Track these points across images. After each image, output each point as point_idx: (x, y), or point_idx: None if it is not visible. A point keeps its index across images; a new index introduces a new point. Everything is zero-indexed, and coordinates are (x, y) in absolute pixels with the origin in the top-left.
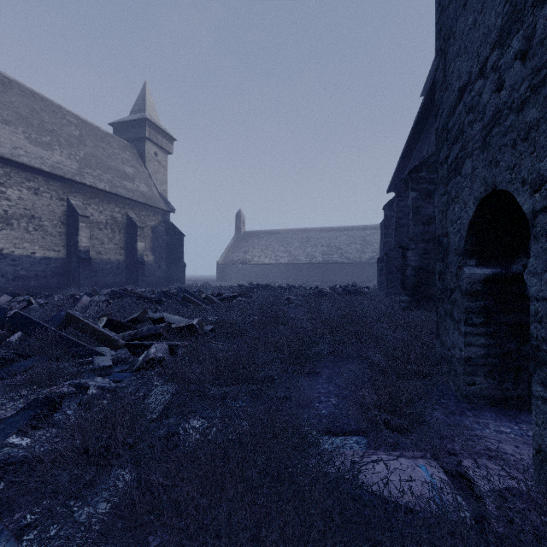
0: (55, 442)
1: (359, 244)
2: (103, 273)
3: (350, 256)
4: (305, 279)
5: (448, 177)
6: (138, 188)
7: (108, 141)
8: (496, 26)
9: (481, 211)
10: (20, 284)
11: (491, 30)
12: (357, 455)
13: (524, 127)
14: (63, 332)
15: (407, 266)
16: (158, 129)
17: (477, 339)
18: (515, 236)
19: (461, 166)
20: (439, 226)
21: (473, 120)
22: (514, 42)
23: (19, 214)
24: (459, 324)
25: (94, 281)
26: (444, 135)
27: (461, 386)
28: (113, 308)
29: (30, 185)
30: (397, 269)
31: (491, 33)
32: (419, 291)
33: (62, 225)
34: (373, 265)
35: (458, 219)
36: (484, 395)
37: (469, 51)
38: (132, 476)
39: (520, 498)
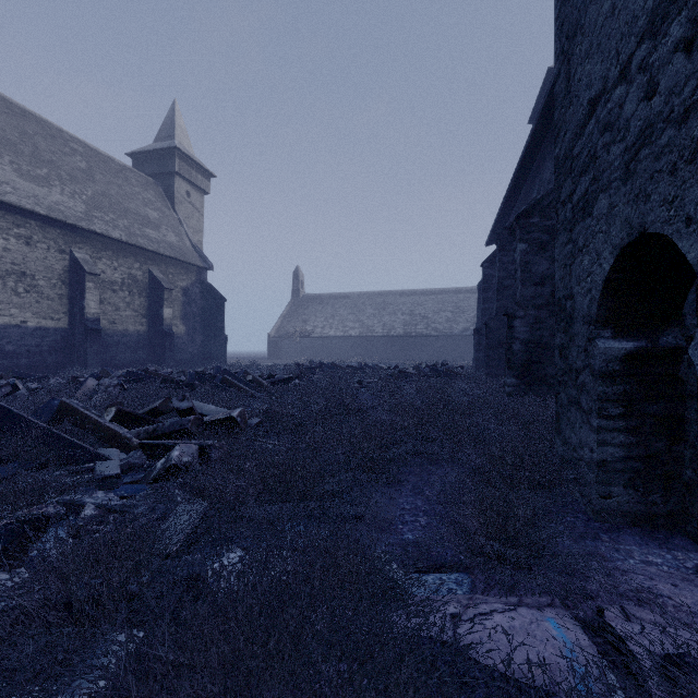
0: (21, 594)
1: (450, 311)
2: (119, 349)
3: (439, 327)
4: (381, 356)
5: (573, 220)
6: (164, 238)
7: (125, 176)
8: (645, 10)
9: (621, 264)
10: (7, 362)
11: (637, 16)
12: (459, 604)
13: (689, 144)
14: (54, 428)
15: (514, 339)
16: (191, 161)
17: (614, 436)
18: (665, 298)
19: (593, 204)
20: (560, 286)
21: (610, 141)
22: (673, 28)
23: (4, 270)
24: (589, 416)
25: (106, 359)
26: (568, 165)
27: (593, 500)
28: (128, 394)
29: (19, 232)
30: (500, 343)
31: (638, 20)
32: (529, 371)
33: (63, 285)
34: (468, 338)
35: (588, 275)
36: (623, 511)
37: (605, 49)
38: (128, 652)
39: (697, 671)
